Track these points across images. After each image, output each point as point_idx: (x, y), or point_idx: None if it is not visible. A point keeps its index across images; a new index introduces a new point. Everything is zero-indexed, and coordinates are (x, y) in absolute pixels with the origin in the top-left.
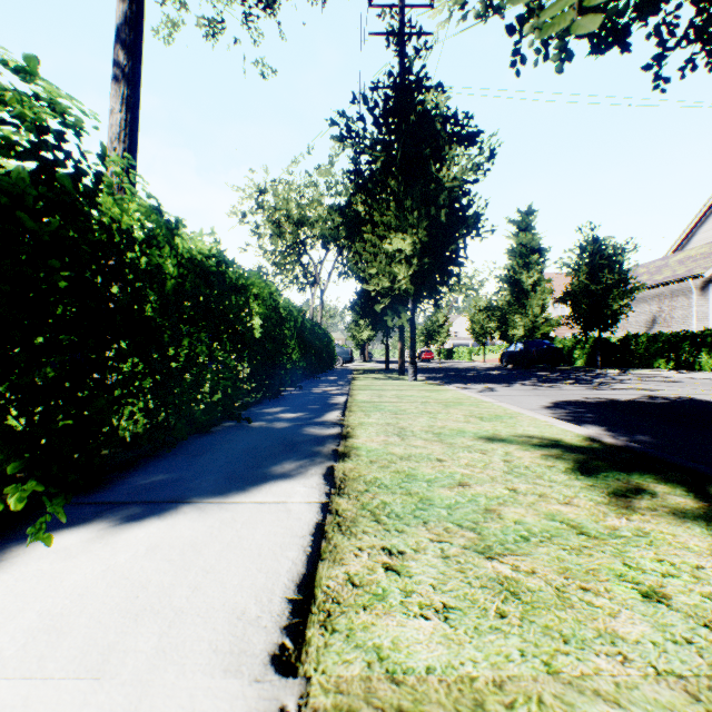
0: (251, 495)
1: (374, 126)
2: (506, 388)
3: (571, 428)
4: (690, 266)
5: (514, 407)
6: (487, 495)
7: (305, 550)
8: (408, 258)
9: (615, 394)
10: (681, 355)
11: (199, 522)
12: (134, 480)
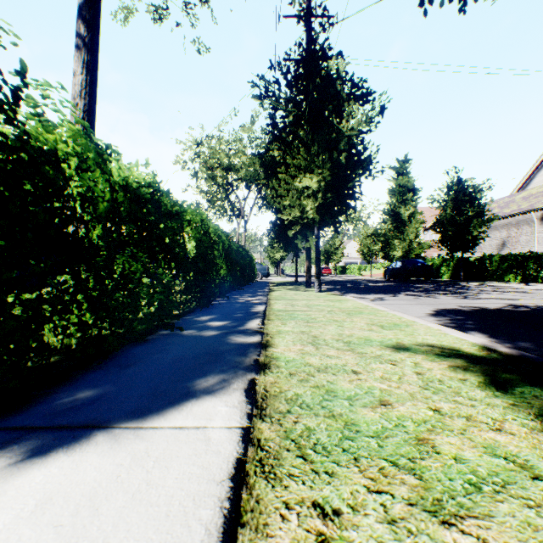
0: (171, 417)
1: (287, 87)
2: (393, 298)
3: (464, 337)
4: (532, 201)
5: (407, 316)
6: (413, 418)
7: (222, 506)
8: (315, 193)
9: (483, 303)
10: (527, 271)
11: (108, 458)
12: (58, 396)
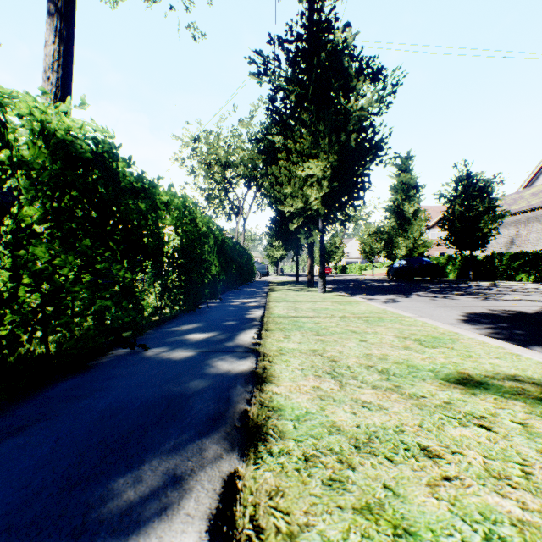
0: None
1: (288, 65)
2: (407, 299)
3: None
4: None
5: (442, 324)
6: None
7: None
8: (320, 181)
9: (514, 305)
10: (541, 270)
11: None
12: None
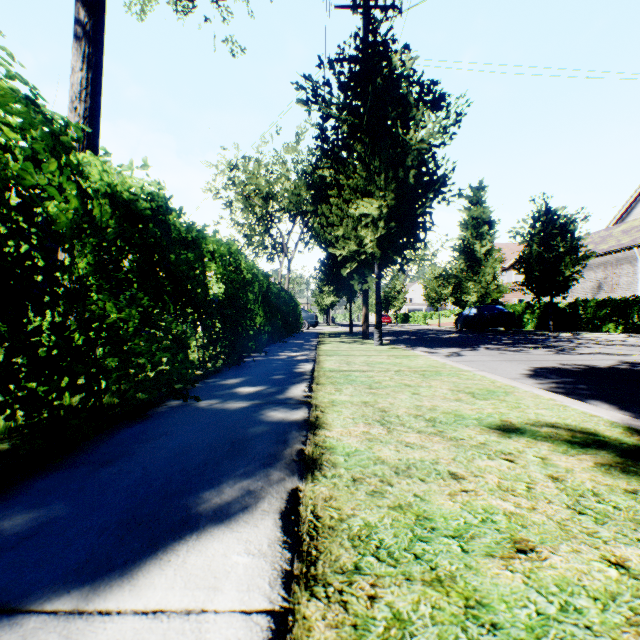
0: (144, 584)
1: (340, 90)
2: (473, 353)
3: (592, 411)
4: (634, 236)
5: (501, 378)
6: (588, 587)
7: None
8: (375, 222)
9: (589, 359)
10: (630, 319)
11: None
12: None
